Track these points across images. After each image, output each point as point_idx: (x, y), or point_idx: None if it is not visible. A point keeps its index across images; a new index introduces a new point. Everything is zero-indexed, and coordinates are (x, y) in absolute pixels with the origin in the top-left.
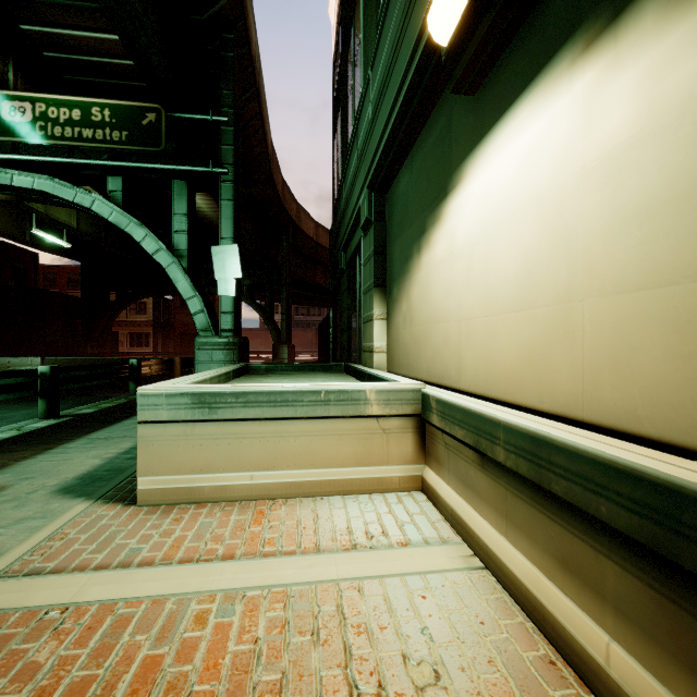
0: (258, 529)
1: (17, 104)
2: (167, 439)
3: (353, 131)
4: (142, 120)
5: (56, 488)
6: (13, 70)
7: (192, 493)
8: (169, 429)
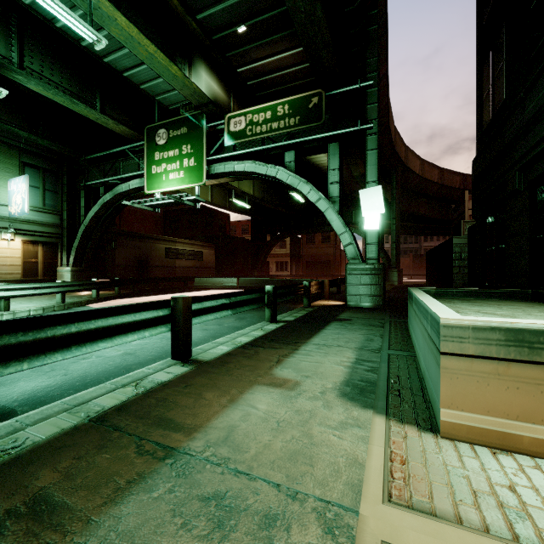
0: None
1: (237, 119)
2: (473, 374)
3: None
4: (308, 105)
5: (336, 392)
6: (232, 100)
7: (505, 440)
8: (476, 364)
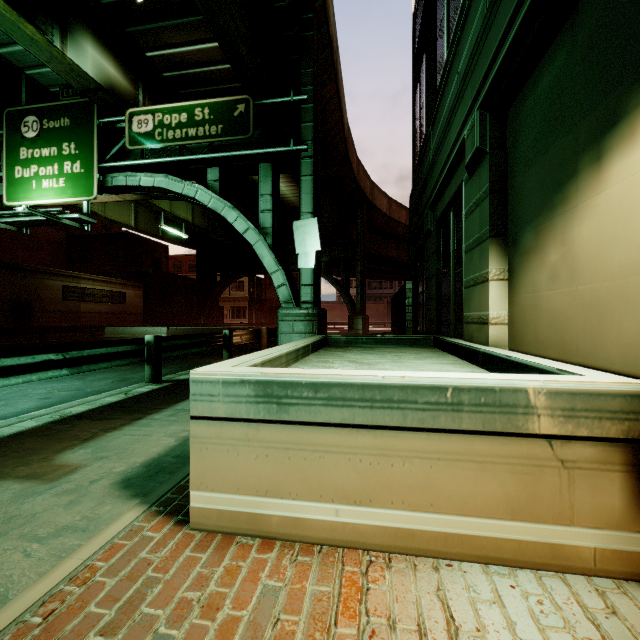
0: (351, 635)
1: (143, 117)
2: (224, 443)
3: (446, 63)
4: (233, 112)
5: (120, 477)
6: (142, 93)
7: (255, 523)
8: (226, 429)
